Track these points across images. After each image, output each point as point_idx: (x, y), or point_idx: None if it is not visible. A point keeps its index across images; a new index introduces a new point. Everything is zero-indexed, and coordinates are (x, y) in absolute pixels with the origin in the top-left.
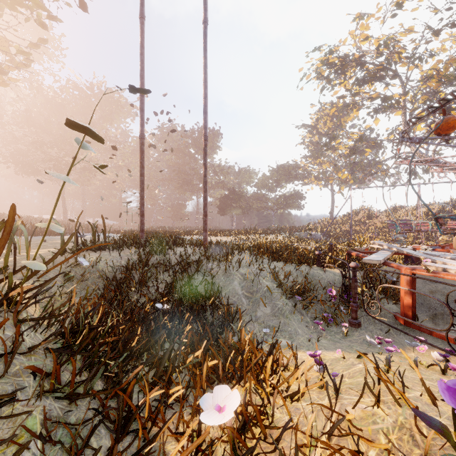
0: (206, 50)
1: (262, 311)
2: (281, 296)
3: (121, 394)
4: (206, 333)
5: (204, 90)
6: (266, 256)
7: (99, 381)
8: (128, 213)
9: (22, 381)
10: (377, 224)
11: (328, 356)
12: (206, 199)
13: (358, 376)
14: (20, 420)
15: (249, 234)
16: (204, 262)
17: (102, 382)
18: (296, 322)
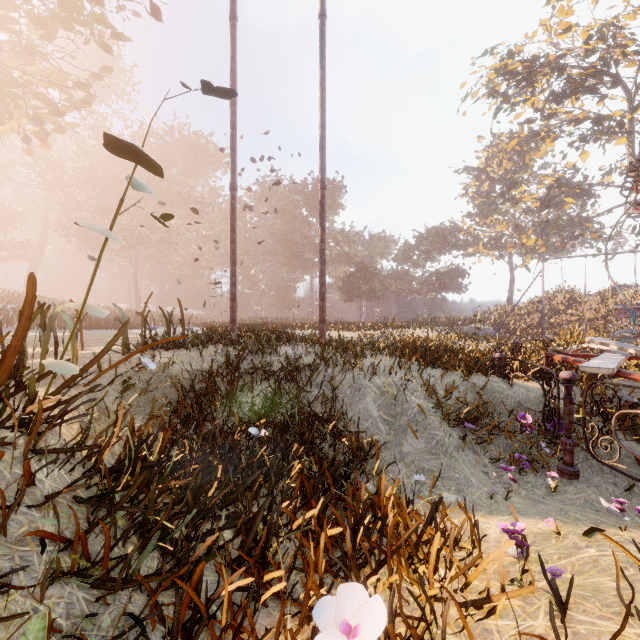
0: (324, 57)
1: (411, 444)
2: (442, 422)
3: (182, 584)
4: (325, 477)
5: (321, 115)
6: (415, 360)
7: (155, 551)
8: (217, 298)
9: (29, 552)
10: (586, 313)
11: (526, 527)
12: (324, 275)
13: (591, 572)
14: (17, 622)
15: (385, 327)
16: (320, 367)
17: (160, 552)
18: (467, 465)
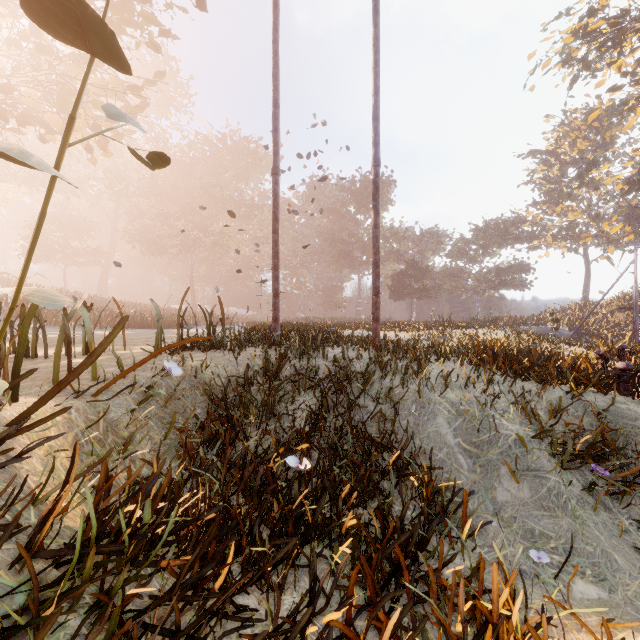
0: (378, 13)
1: (508, 489)
2: (557, 462)
3: None
4: (392, 547)
5: (374, 80)
6: (494, 368)
7: None
8: (263, 297)
9: None
10: None
11: None
12: (378, 267)
13: None
14: None
15: (441, 327)
16: (375, 375)
17: None
18: (603, 531)
